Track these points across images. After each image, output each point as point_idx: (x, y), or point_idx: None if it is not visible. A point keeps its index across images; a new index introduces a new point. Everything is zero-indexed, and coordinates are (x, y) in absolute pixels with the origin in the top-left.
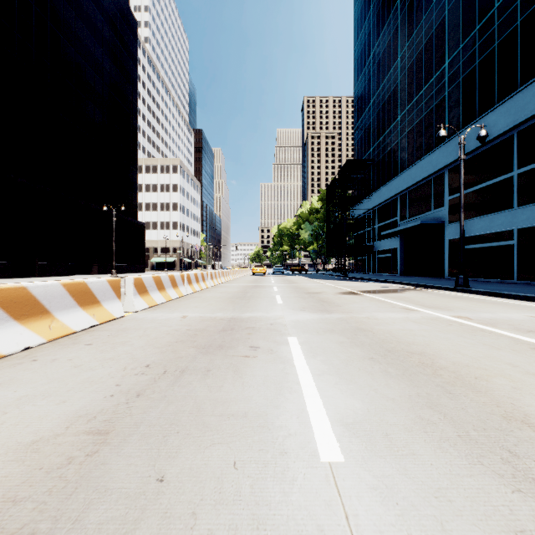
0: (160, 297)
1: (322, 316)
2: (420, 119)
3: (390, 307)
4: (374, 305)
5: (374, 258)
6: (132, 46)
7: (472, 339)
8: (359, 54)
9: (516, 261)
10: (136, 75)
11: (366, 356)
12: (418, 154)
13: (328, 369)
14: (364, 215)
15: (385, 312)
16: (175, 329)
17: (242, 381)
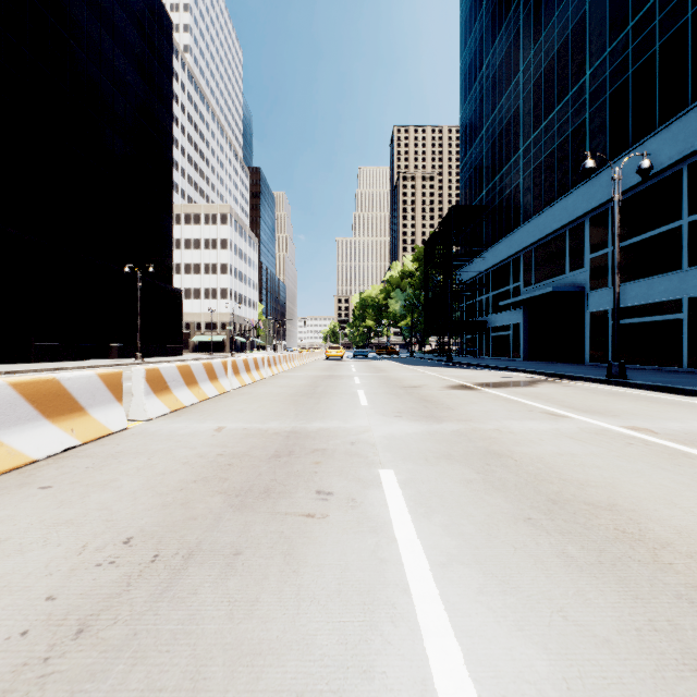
0: (190, 395)
1: (428, 427)
2: (551, 151)
3: (526, 410)
4: (501, 407)
5: (487, 337)
6: (165, 54)
7: (680, 474)
8: (467, 67)
9: (685, 341)
10: (171, 93)
11: (518, 514)
12: (548, 197)
13: (459, 550)
14: (475, 279)
15: (522, 419)
16: (199, 454)
17: (296, 585)
